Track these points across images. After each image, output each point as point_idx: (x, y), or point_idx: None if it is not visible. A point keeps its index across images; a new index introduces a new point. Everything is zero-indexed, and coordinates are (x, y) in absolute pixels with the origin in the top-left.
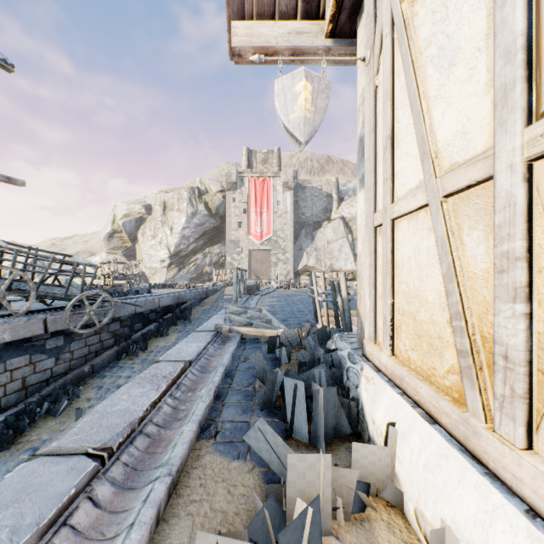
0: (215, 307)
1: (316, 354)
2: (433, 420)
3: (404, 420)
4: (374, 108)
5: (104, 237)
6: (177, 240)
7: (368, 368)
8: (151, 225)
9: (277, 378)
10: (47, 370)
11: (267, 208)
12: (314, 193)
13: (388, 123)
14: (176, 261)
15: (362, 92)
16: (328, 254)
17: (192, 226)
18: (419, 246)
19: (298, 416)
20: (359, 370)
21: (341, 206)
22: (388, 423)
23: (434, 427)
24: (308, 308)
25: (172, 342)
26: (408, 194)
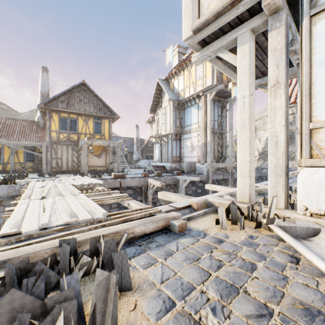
0: None
1: None
2: None
3: None
4: None
5: None
6: (262, 146)
7: None
8: None
9: None
10: None
11: None
12: None
13: None
14: (262, 157)
15: None
16: None
17: None
18: None
19: None
20: None
21: None
22: None
23: None
24: None
25: None
26: None
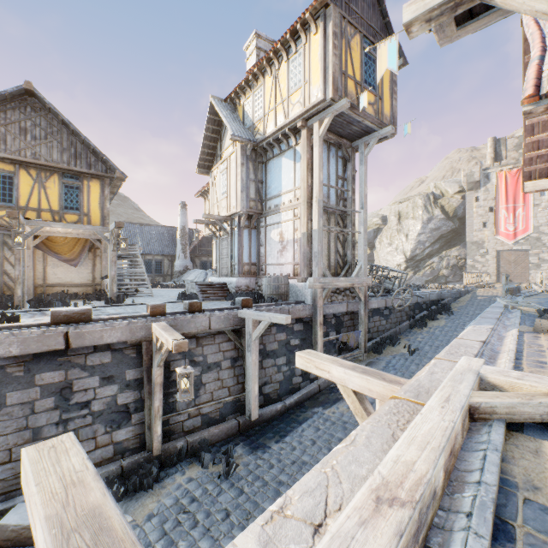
0: (470, 305)
1: None
2: None
3: None
4: None
5: None
6: (412, 246)
7: None
8: (387, 234)
9: None
10: (383, 325)
11: (523, 202)
12: None
13: None
14: (411, 265)
15: None
16: None
17: (427, 231)
18: None
19: None
20: None
21: None
22: None
23: None
24: None
25: (443, 324)
26: None
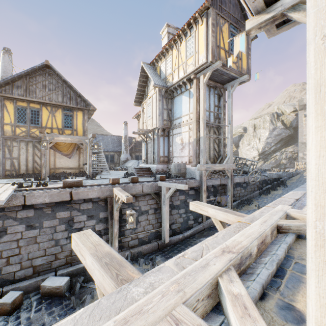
0: (299, 181)
1: None
2: None
3: None
4: None
5: None
6: (262, 145)
7: None
8: (247, 138)
9: None
10: (242, 193)
11: None
12: None
13: None
14: (262, 157)
15: None
16: None
17: (272, 136)
18: None
19: None
20: None
21: None
22: None
23: None
24: None
25: (280, 193)
26: None
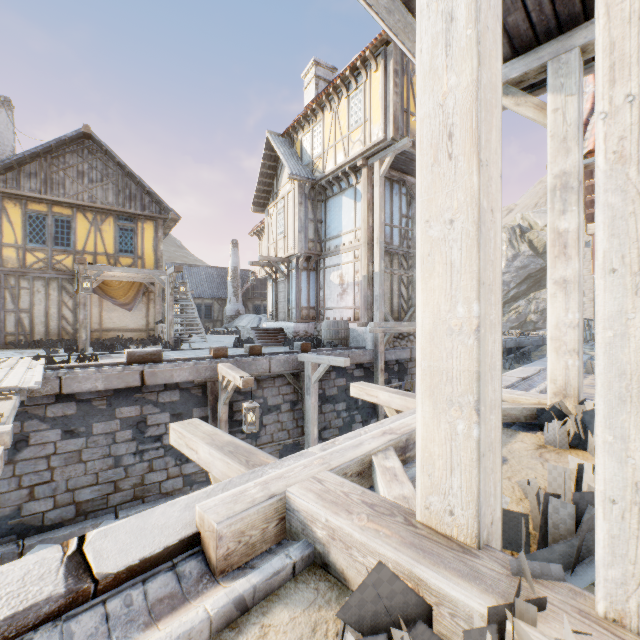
0: None
1: None
2: None
3: None
4: None
5: None
6: None
7: None
8: None
9: None
10: None
11: None
12: None
13: None
14: None
15: None
16: None
17: (512, 270)
18: None
19: None
20: None
21: None
22: None
23: None
24: None
25: None
26: None
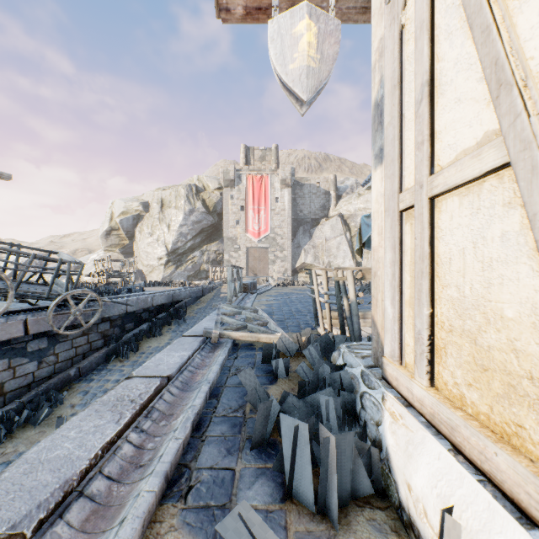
0: (211, 305)
1: (321, 372)
2: (526, 517)
3: (469, 506)
4: (399, 54)
5: (102, 235)
6: (174, 238)
7: (393, 399)
8: (149, 223)
9: (272, 409)
10: (28, 374)
11: (265, 205)
12: (311, 190)
13: (425, 64)
14: (173, 258)
15: (379, 44)
16: (326, 252)
17: (189, 223)
18: (484, 233)
19: (300, 471)
20: (380, 399)
21: (339, 203)
22: (444, 510)
23: (537, 537)
24: (307, 308)
25: (165, 342)
26: (460, 157)
